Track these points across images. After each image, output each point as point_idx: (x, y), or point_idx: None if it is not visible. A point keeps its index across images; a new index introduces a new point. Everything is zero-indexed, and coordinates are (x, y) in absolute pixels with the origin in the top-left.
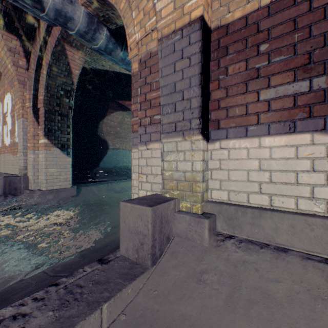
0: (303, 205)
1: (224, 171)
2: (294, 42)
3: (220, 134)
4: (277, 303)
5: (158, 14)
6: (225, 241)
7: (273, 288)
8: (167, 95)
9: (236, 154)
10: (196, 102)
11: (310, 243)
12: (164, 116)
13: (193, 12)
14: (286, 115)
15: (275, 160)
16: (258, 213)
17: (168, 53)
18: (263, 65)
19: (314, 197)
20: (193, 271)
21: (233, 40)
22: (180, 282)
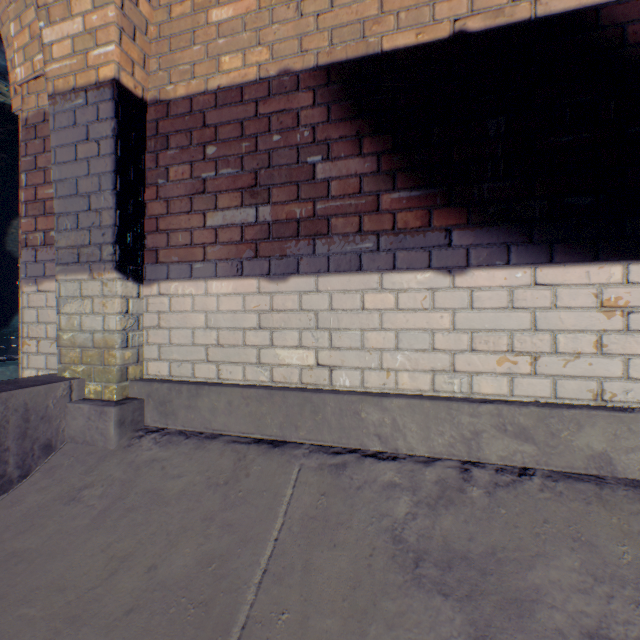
0: (251, 374)
1: (165, 331)
2: (242, 153)
3: (159, 271)
4: (164, 502)
5: (47, 48)
6: (144, 437)
7: (171, 486)
8: (66, 198)
9: (180, 303)
10: (110, 218)
11: (246, 422)
12: (62, 234)
13: (103, 68)
14: (234, 251)
15: (224, 313)
16: (196, 391)
17: (66, 124)
18: (210, 176)
19: (261, 363)
20: (71, 489)
21: (177, 129)
22: (38, 509)
